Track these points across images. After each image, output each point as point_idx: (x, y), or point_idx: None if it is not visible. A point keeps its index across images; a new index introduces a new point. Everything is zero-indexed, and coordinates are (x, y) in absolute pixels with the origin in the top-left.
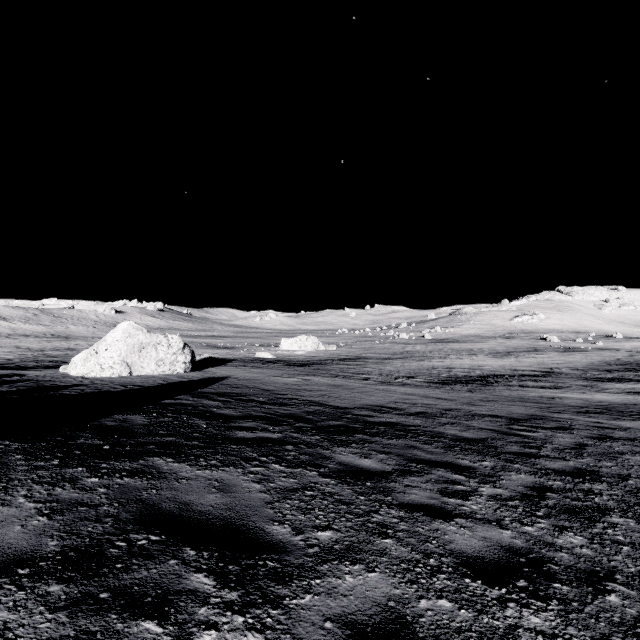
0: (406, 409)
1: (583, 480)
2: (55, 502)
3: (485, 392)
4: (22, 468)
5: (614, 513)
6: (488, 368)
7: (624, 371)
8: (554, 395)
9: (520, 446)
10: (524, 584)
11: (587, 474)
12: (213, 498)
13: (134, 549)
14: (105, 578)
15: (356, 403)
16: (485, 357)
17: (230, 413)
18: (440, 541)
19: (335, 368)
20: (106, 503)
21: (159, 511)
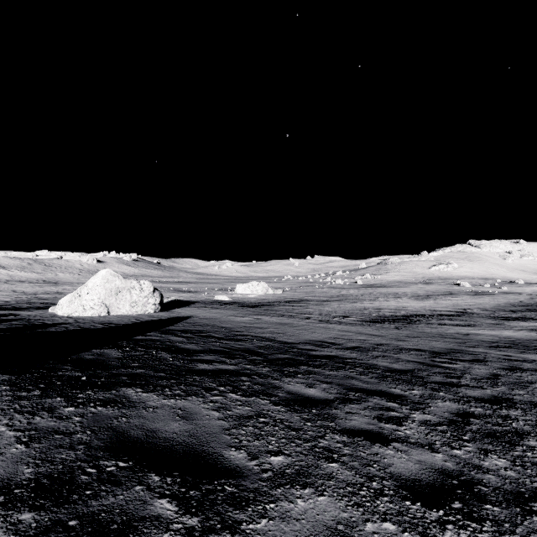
0: (343, 344)
1: (500, 407)
2: (33, 430)
3: (409, 329)
4: (6, 398)
5: (531, 437)
6: (411, 309)
7: (526, 311)
8: (468, 332)
9: (443, 376)
10: (459, 506)
11: (503, 401)
12: (177, 425)
13: (103, 475)
14: (75, 505)
15: (300, 339)
16: (408, 299)
17: (193, 348)
18: (380, 465)
19: (282, 309)
20: (80, 431)
21: (128, 438)
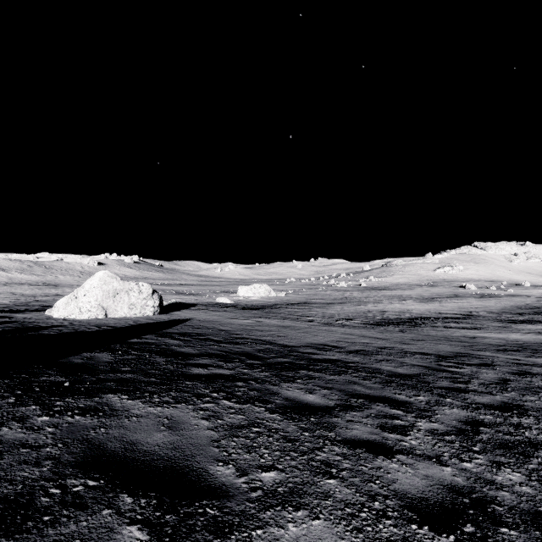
0: (346, 347)
1: (511, 414)
2: None
3: (414, 332)
4: None
5: None
6: (416, 311)
7: (534, 314)
8: (475, 335)
9: (450, 381)
10: (471, 529)
11: (514, 408)
12: (160, 436)
13: (67, 497)
14: (27, 535)
15: (302, 342)
16: (413, 302)
17: (189, 351)
18: (383, 481)
19: (284, 311)
20: (50, 444)
21: (103, 452)
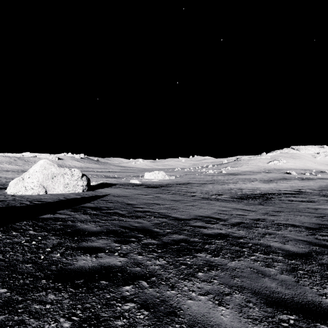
0: (228, 219)
1: None
2: None
3: (270, 205)
4: None
5: None
6: (263, 189)
7: None
8: (315, 207)
9: None
10: None
11: None
12: None
13: None
14: None
15: (191, 214)
16: (259, 183)
17: (90, 228)
18: None
19: (174, 189)
20: None
21: None
